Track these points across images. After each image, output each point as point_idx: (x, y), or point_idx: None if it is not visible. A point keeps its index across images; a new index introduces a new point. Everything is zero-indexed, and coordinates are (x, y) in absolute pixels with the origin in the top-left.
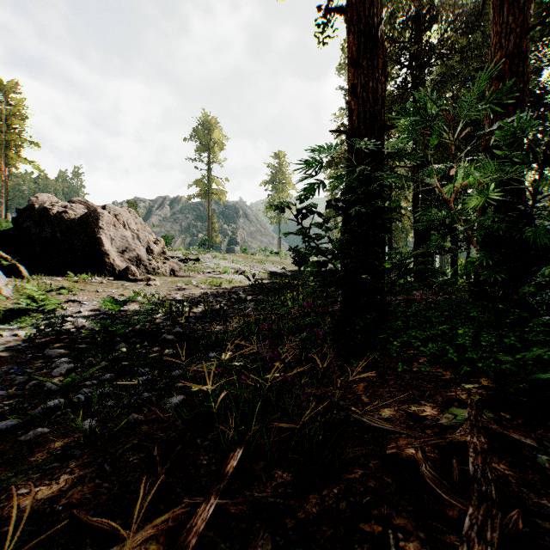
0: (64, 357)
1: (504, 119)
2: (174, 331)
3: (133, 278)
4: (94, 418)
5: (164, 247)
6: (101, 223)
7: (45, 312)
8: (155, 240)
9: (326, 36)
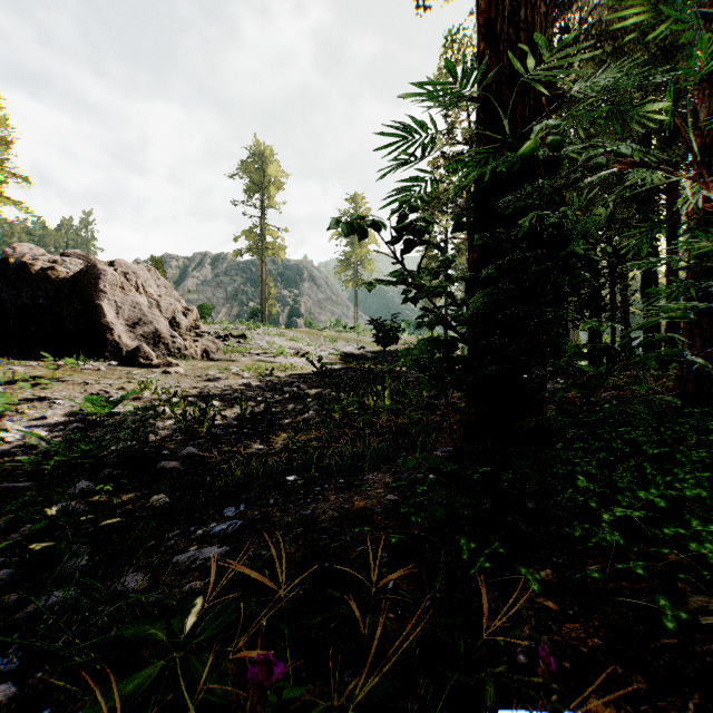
0: None
1: None
2: (184, 453)
3: (146, 362)
4: None
5: (198, 318)
6: (103, 283)
7: None
8: (184, 309)
9: None
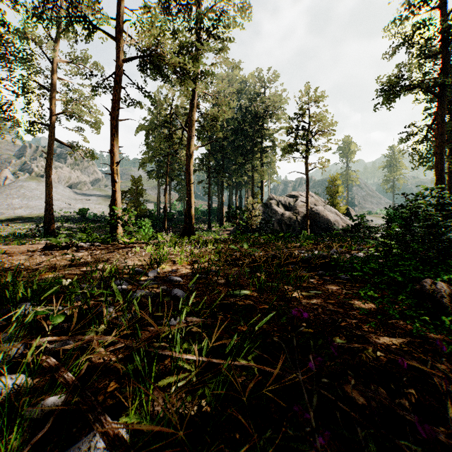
0: None
1: None
2: None
3: None
4: None
5: None
6: (350, 211)
7: None
8: None
9: None
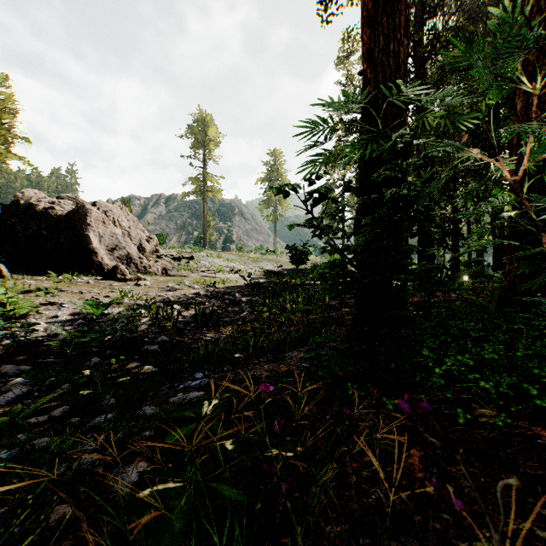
0: (22, 376)
1: (542, 94)
2: (159, 340)
3: (122, 277)
4: (3, 506)
5: (157, 244)
6: (89, 219)
7: (18, 317)
8: (147, 237)
9: (329, 15)
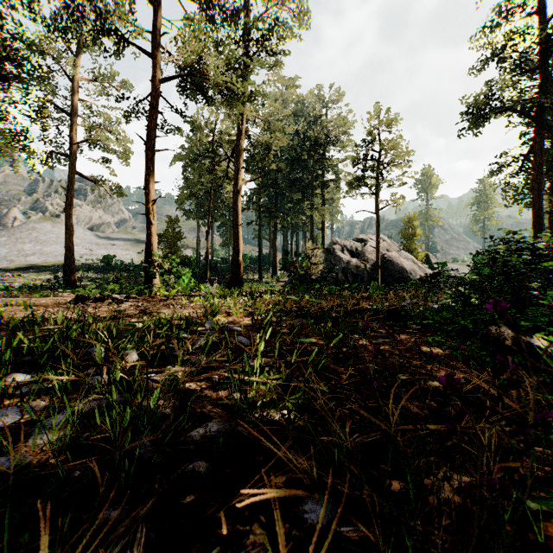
0: None
1: None
2: None
3: None
4: None
5: None
6: (430, 258)
7: None
8: None
9: None
